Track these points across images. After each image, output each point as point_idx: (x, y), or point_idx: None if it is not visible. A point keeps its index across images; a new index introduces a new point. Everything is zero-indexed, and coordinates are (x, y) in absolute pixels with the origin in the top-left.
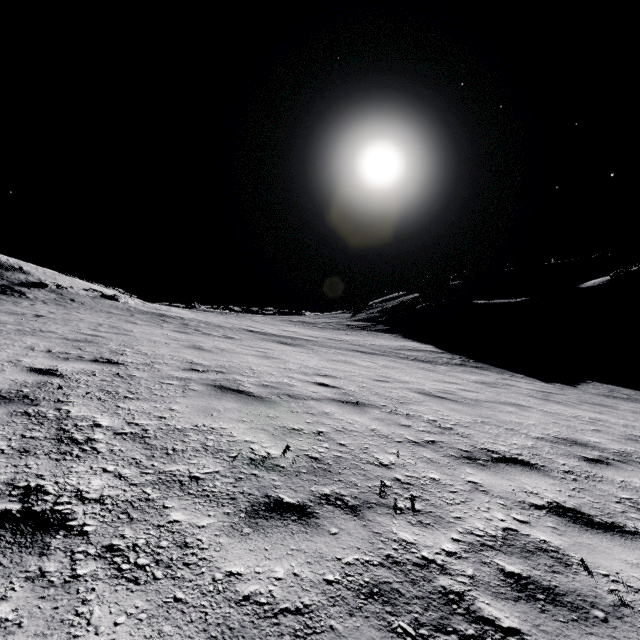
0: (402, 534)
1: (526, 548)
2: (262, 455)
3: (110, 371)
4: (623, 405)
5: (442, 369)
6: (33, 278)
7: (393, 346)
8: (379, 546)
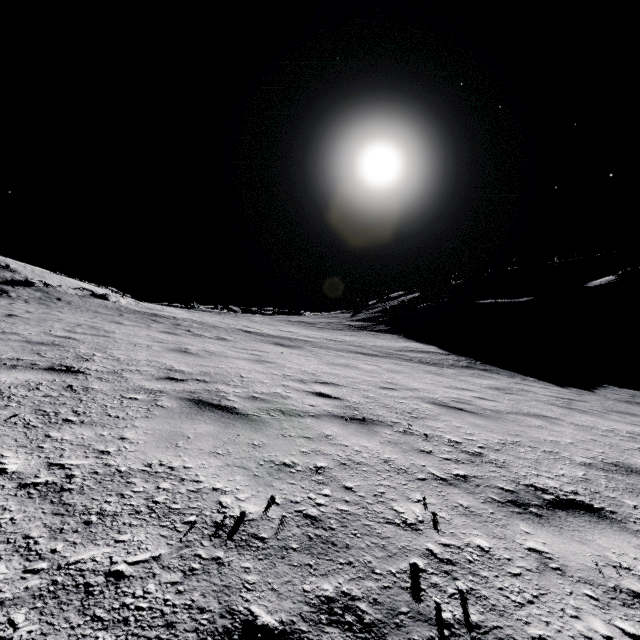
0: None
1: None
2: (234, 516)
3: (62, 382)
4: None
5: (450, 372)
6: (19, 276)
7: (395, 347)
8: None
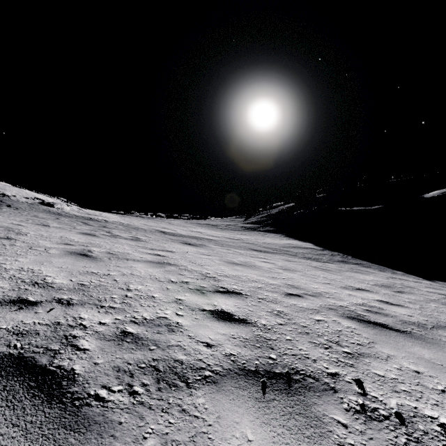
0: None
1: None
2: None
3: None
4: None
5: (333, 268)
6: None
7: (280, 244)
8: None
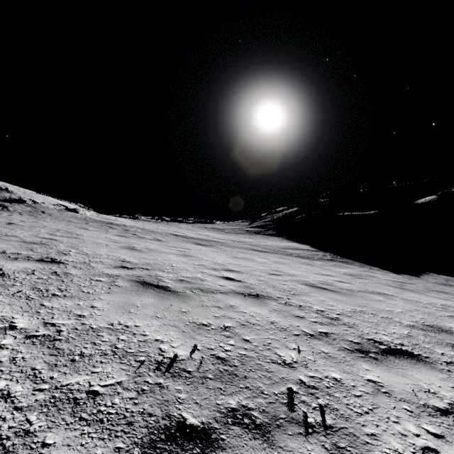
0: None
1: None
2: (170, 357)
3: (49, 269)
4: None
5: (318, 264)
6: (15, 196)
7: (280, 246)
8: None
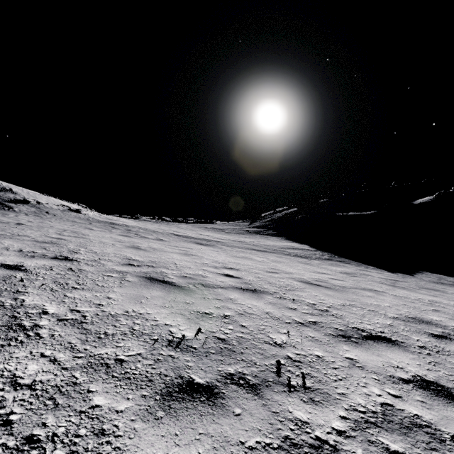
0: (297, 413)
1: (403, 424)
2: (179, 337)
3: (65, 266)
4: (450, 290)
5: (316, 263)
6: (19, 197)
7: (279, 246)
8: (278, 427)
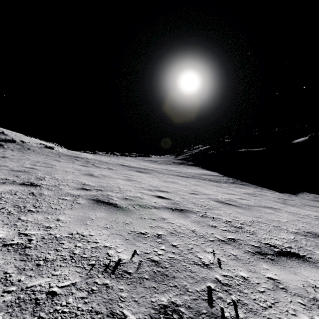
0: None
1: None
2: (115, 261)
3: (28, 191)
4: None
5: (224, 185)
6: (9, 137)
7: (197, 173)
8: None
